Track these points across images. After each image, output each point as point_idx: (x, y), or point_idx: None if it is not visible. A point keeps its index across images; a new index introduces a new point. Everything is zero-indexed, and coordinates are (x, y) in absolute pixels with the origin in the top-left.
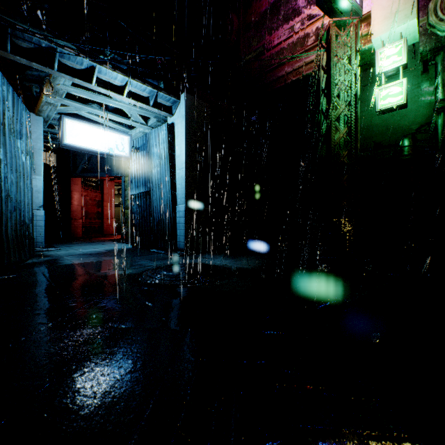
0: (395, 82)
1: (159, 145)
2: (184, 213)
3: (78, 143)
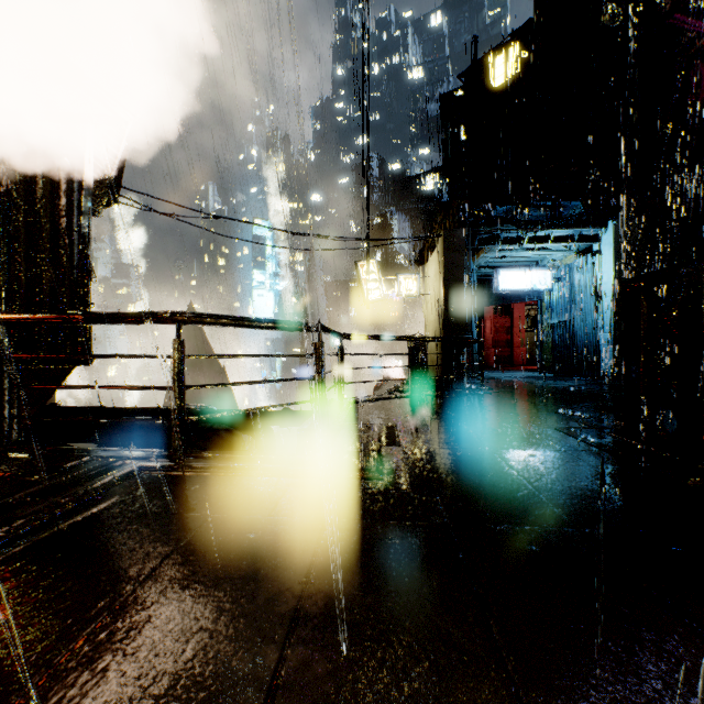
0: None
1: (583, 275)
2: (611, 341)
3: (508, 287)
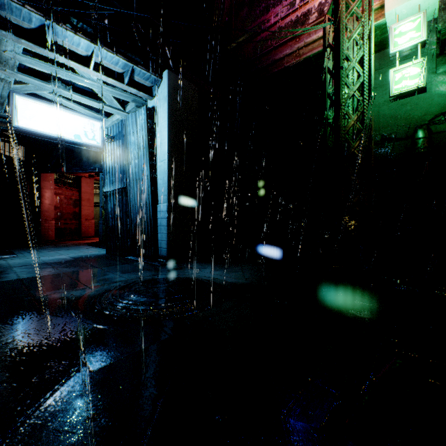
0: (412, 62)
1: (137, 133)
2: (166, 214)
3: (34, 127)
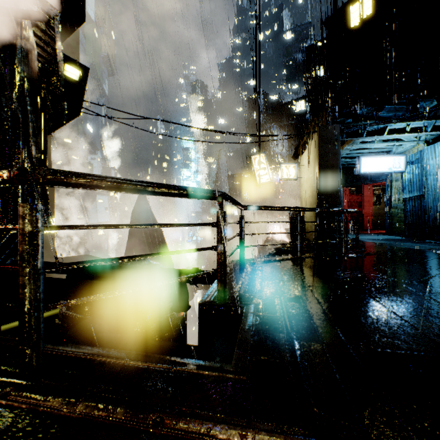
0: None
1: (435, 158)
2: None
3: (368, 170)
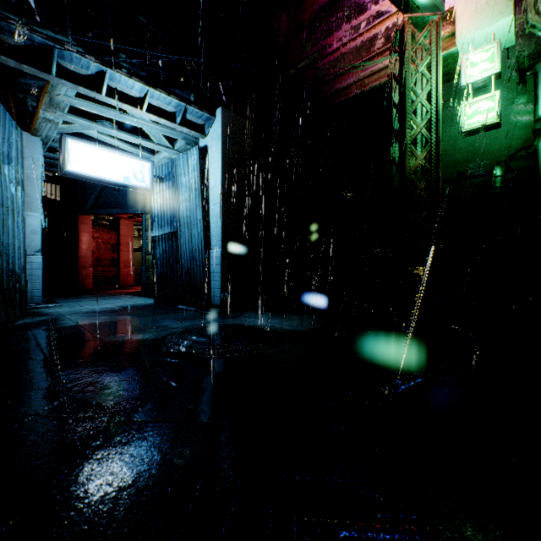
0: (485, 95)
1: (188, 174)
2: (220, 260)
3: (85, 170)
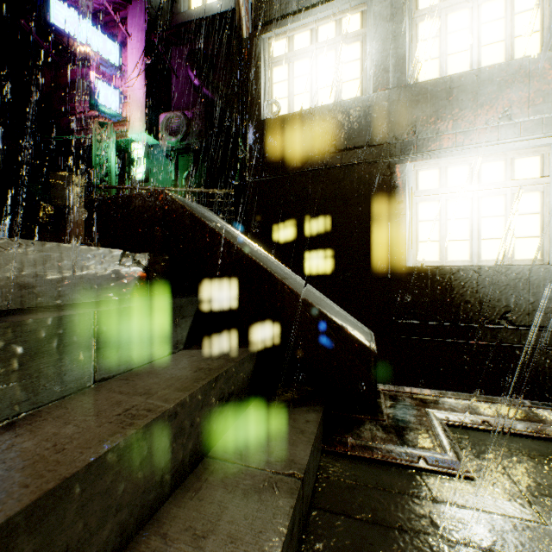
0: (140, 166)
1: None
2: None
3: None
